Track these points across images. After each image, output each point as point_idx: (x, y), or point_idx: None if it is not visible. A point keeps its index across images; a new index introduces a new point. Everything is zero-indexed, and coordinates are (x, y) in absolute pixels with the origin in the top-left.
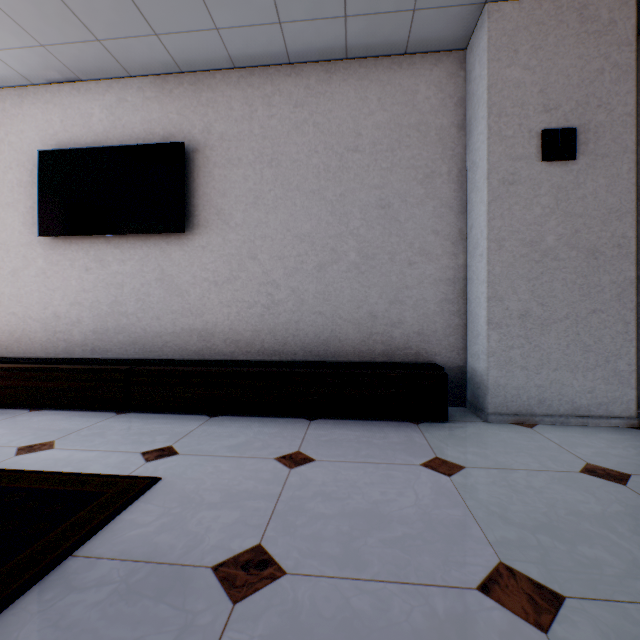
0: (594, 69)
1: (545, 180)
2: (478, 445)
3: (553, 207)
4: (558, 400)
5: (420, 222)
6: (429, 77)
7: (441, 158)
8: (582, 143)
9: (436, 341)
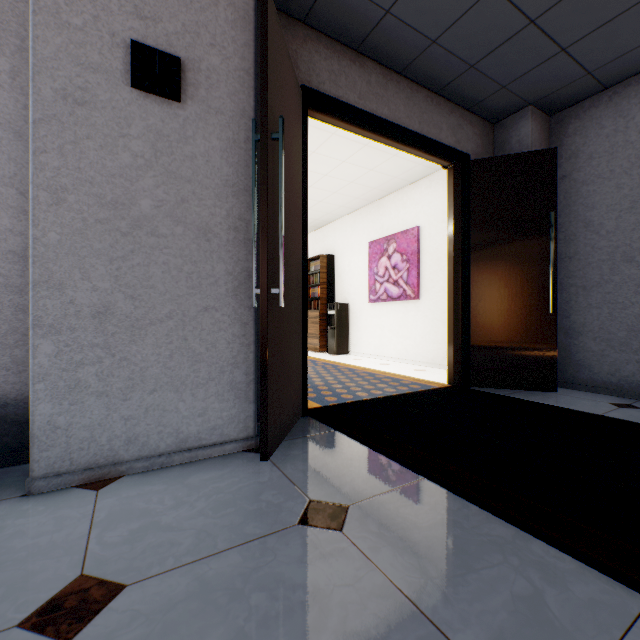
0: None
1: (139, 116)
2: None
3: (151, 159)
4: (158, 433)
5: None
6: None
7: None
8: (192, 84)
9: None
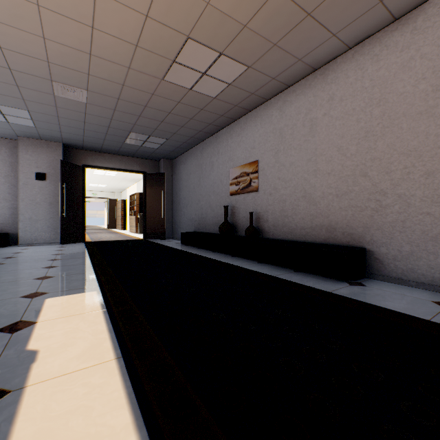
0: (52, 160)
1: (37, 185)
2: (2, 249)
3: (40, 192)
4: (41, 239)
5: (4, 190)
6: (7, 146)
7: (12, 171)
8: (48, 177)
9: (10, 226)
